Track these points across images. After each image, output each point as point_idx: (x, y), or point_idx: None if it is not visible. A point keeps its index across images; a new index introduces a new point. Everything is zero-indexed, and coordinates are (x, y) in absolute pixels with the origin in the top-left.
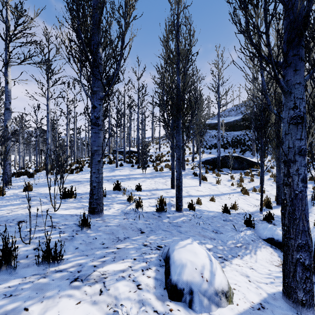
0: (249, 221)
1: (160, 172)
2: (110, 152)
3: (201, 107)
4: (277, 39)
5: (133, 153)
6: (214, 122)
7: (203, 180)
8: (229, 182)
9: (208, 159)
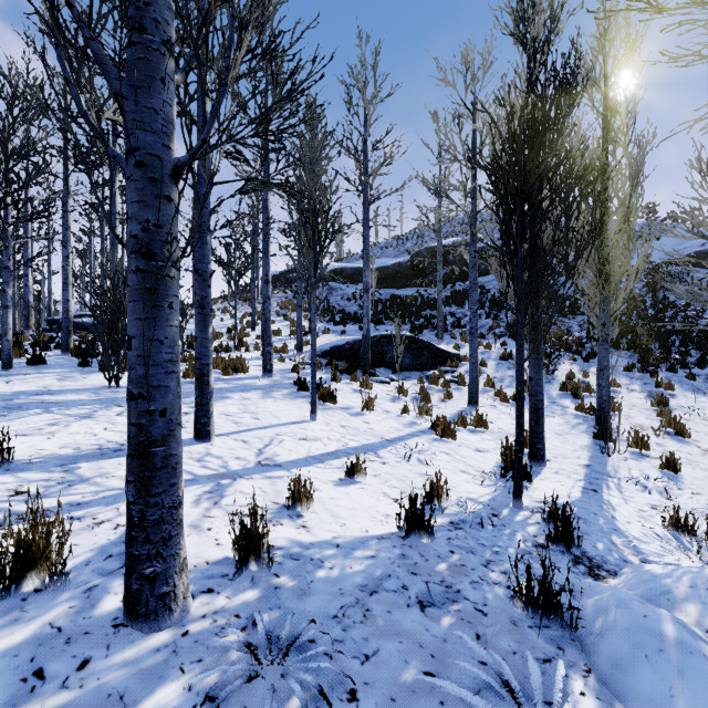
0: (544, 597)
1: (183, 381)
2: (29, 325)
3: (316, 152)
4: None
5: None
6: (353, 265)
7: (325, 402)
8: (396, 403)
9: (339, 345)
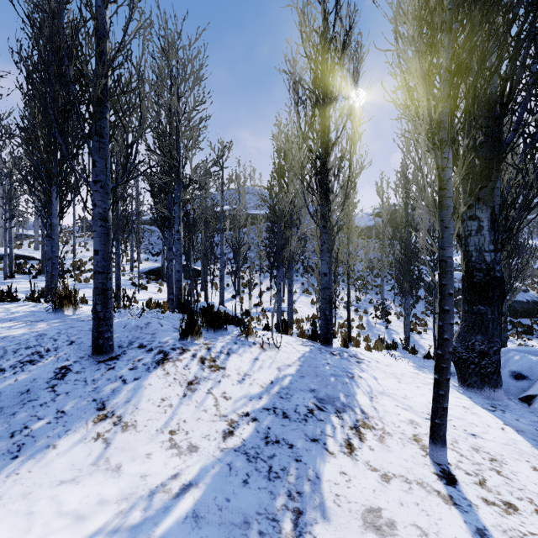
0: None
1: (86, 284)
2: None
3: (140, 214)
4: (163, 219)
5: (18, 258)
6: None
7: (143, 290)
8: None
9: (152, 268)
